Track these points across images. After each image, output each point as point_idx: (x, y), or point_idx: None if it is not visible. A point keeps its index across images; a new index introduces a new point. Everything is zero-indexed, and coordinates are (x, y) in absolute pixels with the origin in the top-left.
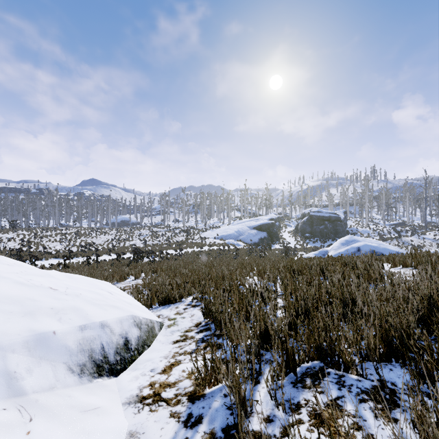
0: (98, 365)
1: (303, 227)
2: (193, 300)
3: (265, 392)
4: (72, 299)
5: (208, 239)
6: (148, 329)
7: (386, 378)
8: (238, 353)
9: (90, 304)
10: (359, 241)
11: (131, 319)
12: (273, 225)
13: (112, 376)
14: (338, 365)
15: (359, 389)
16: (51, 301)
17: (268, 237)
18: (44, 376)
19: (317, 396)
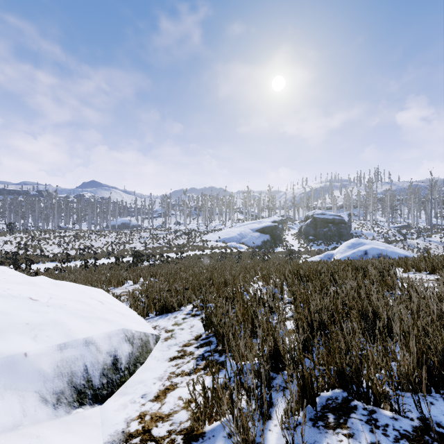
0: (79, 392)
1: (307, 229)
2: (193, 308)
3: (279, 433)
4: (54, 311)
5: (210, 241)
6: (142, 344)
7: (429, 416)
8: (244, 379)
9: (75, 316)
10: (366, 244)
11: (121, 333)
12: (276, 227)
13: (96, 403)
14: (367, 397)
15: (397, 432)
16: (28, 314)
17: (271, 240)
18: (8, 412)
19: (344, 441)
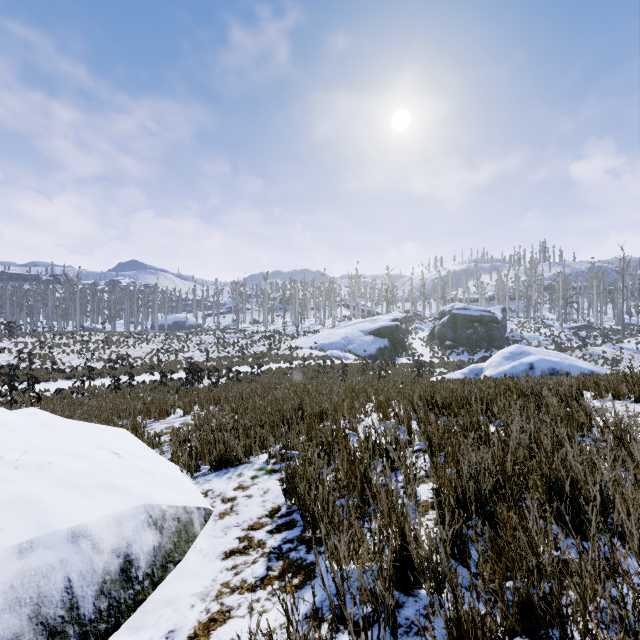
0: (52, 632)
1: (442, 331)
2: (270, 459)
3: None
4: (24, 477)
5: (302, 349)
6: (178, 528)
7: None
8: (347, 617)
9: (62, 486)
10: (532, 353)
11: (142, 513)
12: (398, 328)
13: None
14: None
15: None
16: None
17: (390, 347)
18: None
19: None
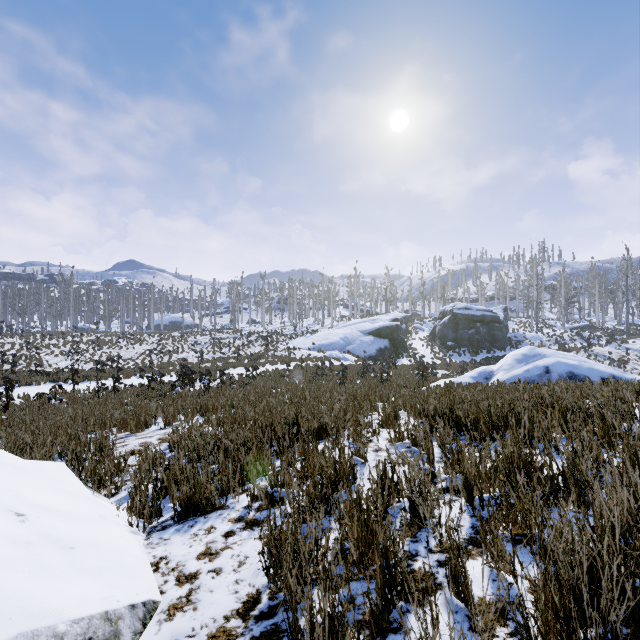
0: None
1: (443, 331)
2: (253, 502)
3: None
4: None
5: (300, 349)
6: None
7: None
8: None
9: None
10: (547, 355)
11: None
12: (398, 328)
13: None
14: None
15: None
16: None
17: (391, 347)
18: None
19: None
